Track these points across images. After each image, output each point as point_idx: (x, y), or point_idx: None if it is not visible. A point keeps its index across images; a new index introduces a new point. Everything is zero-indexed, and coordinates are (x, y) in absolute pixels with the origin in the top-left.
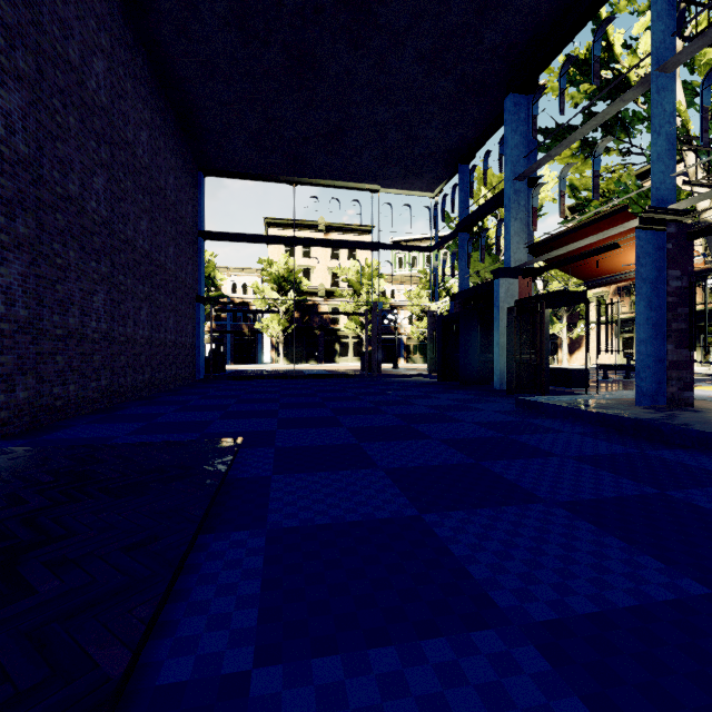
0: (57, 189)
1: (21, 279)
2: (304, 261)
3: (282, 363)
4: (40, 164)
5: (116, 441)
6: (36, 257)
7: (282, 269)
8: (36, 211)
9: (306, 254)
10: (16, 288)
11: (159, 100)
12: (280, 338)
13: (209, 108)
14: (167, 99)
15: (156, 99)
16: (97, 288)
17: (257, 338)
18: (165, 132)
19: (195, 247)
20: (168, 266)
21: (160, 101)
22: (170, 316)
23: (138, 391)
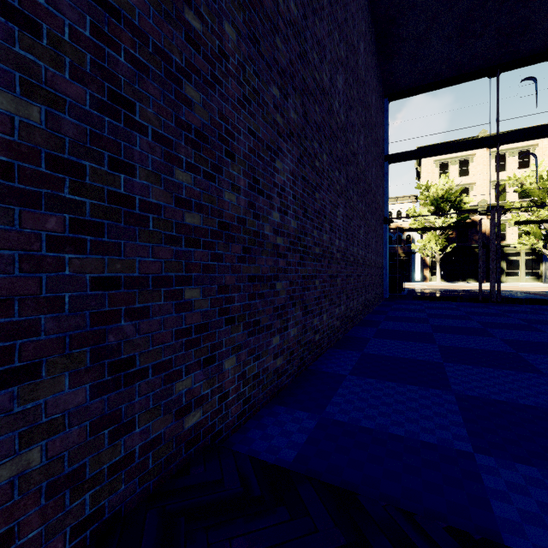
0: (315, 76)
1: (291, 180)
2: (460, 180)
3: (438, 281)
4: (304, 37)
5: (495, 488)
6: (301, 154)
7: (440, 190)
8: (301, 96)
9: (463, 172)
10: (287, 191)
11: (368, 16)
12: (437, 258)
13: (415, 5)
14: (371, 18)
15: (366, 14)
16: (338, 201)
17: (410, 258)
18: (370, 51)
19: (382, 171)
20: (372, 186)
21: (368, 18)
22: (373, 236)
23: (358, 313)
